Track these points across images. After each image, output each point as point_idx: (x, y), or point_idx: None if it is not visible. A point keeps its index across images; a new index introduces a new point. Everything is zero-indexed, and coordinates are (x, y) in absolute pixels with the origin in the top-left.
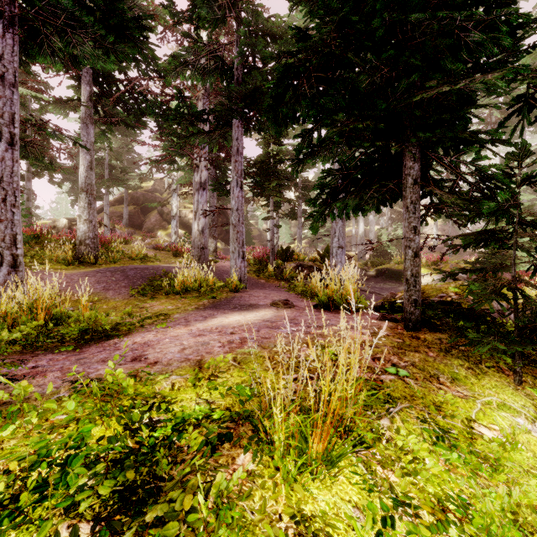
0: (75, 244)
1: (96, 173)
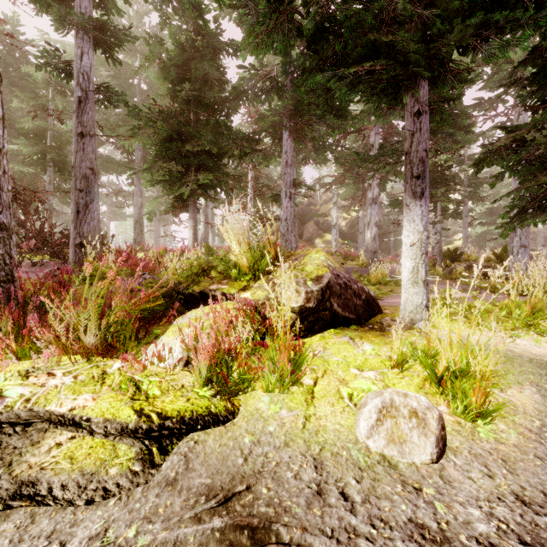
0: None
1: None
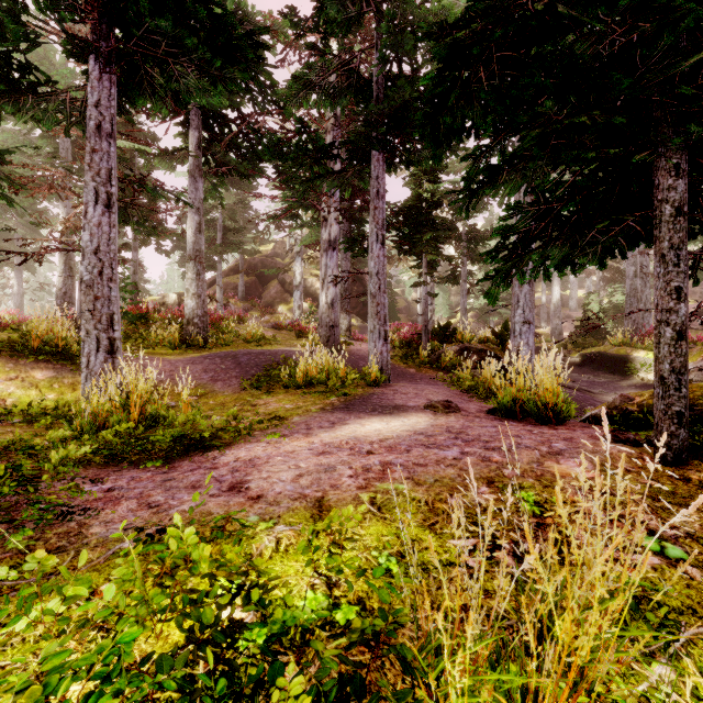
0: (182, 324)
1: (208, 237)
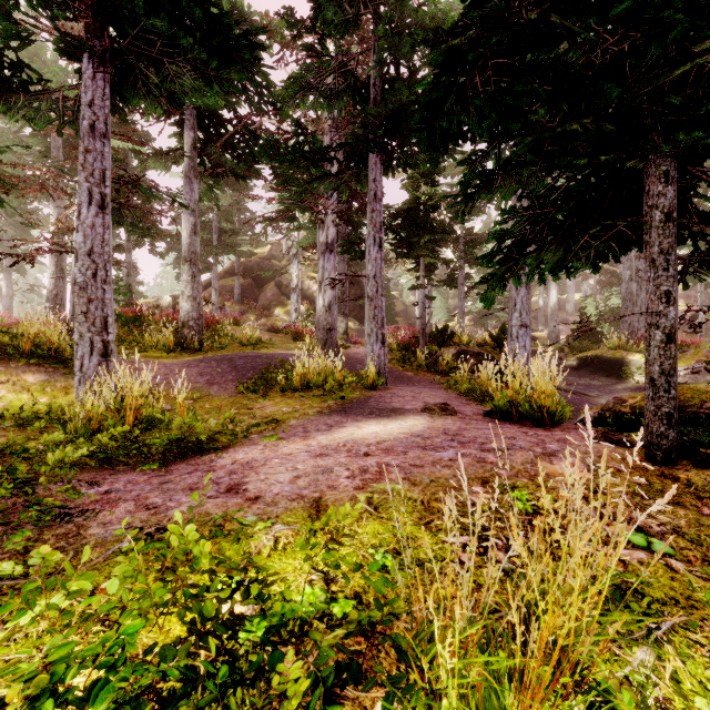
0: (177, 327)
1: (204, 239)
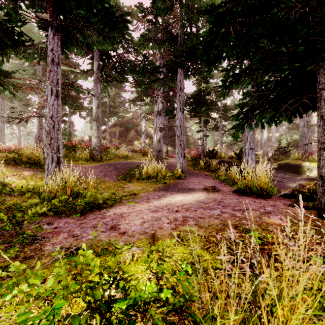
0: (91, 150)
1: (102, 110)
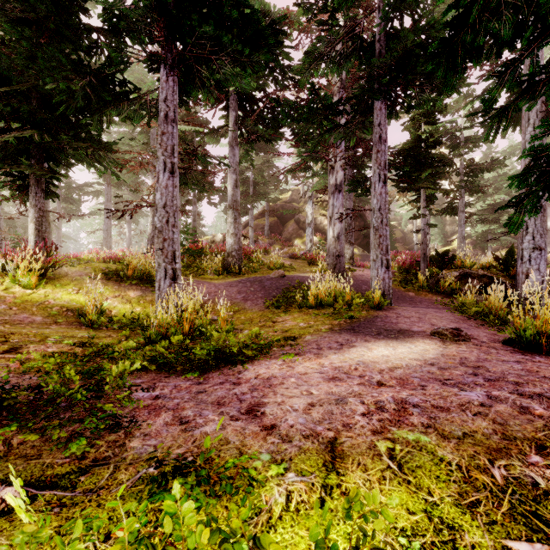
0: (224, 256)
1: (243, 191)
